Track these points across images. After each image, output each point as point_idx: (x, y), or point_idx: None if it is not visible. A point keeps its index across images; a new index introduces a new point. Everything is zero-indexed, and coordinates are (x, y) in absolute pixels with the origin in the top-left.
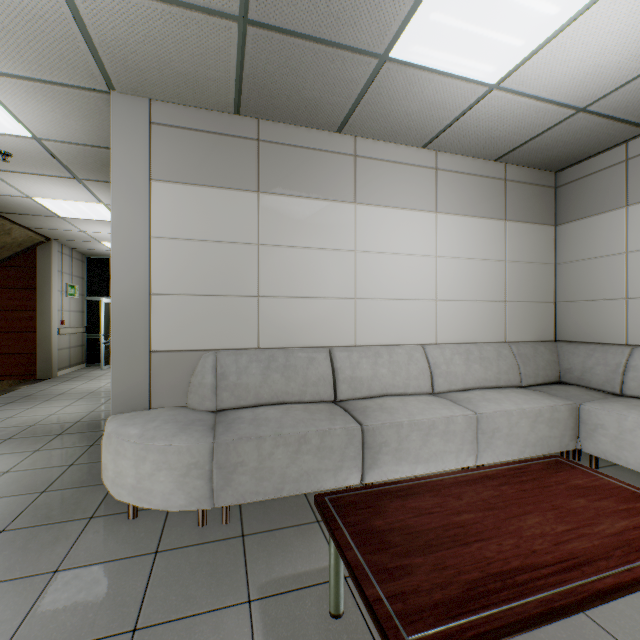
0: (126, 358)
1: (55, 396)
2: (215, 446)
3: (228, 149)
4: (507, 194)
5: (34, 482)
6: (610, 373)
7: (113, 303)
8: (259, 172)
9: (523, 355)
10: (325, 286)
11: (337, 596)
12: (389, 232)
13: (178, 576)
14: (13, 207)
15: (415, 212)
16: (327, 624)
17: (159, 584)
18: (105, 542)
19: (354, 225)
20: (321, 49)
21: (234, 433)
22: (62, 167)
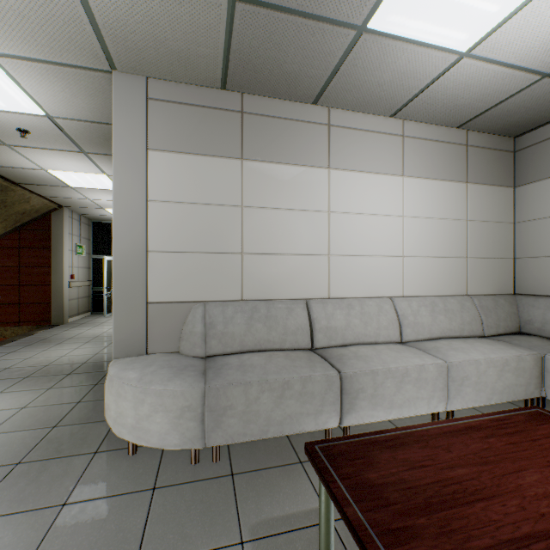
0: (126, 308)
1: (66, 340)
2: (206, 391)
3: (215, 121)
4: (468, 158)
5: (47, 417)
6: None
7: (114, 259)
8: (243, 141)
9: (484, 307)
10: (302, 244)
11: (328, 543)
12: (360, 194)
13: (174, 514)
14: (31, 179)
15: (383, 176)
16: None
17: (157, 521)
18: (108, 477)
19: (328, 188)
20: (303, 22)
21: (223, 378)
22: (71, 142)
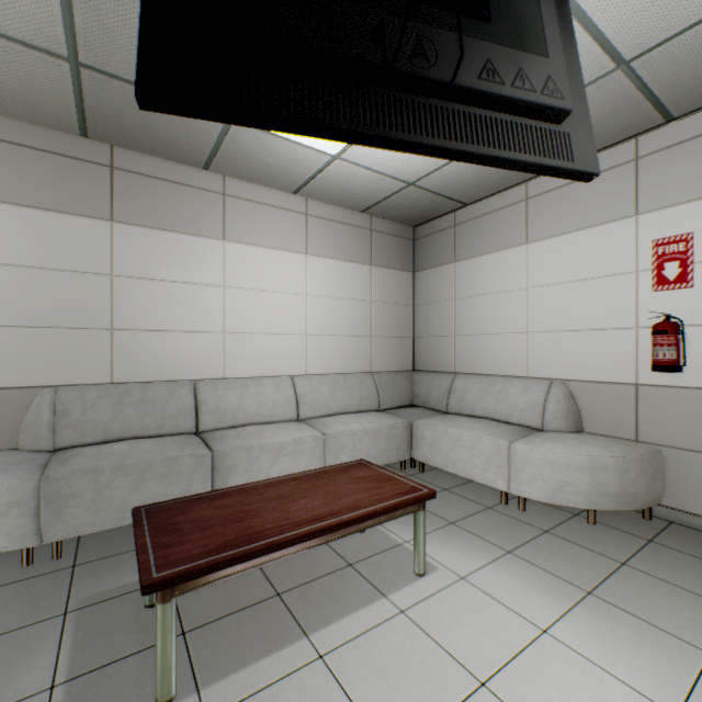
0: None
1: None
2: (43, 482)
3: (74, 172)
4: (373, 242)
5: None
6: (441, 396)
7: None
8: (113, 200)
9: (383, 383)
10: (191, 320)
11: None
12: (260, 270)
13: None
14: None
15: (286, 253)
16: (140, 613)
17: None
18: None
19: (223, 261)
20: None
21: (68, 468)
22: None
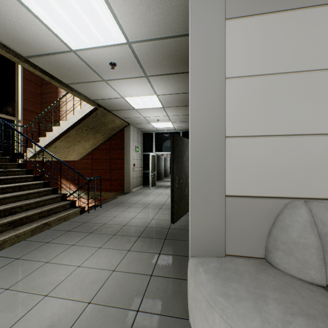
0: (202, 201)
1: (132, 204)
2: None
3: None
4: None
5: (130, 291)
6: None
7: (191, 147)
8: None
9: None
10: None
11: None
12: None
13: None
14: (116, 106)
15: None
16: None
17: None
18: None
19: None
20: None
21: None
22: (139, 68)
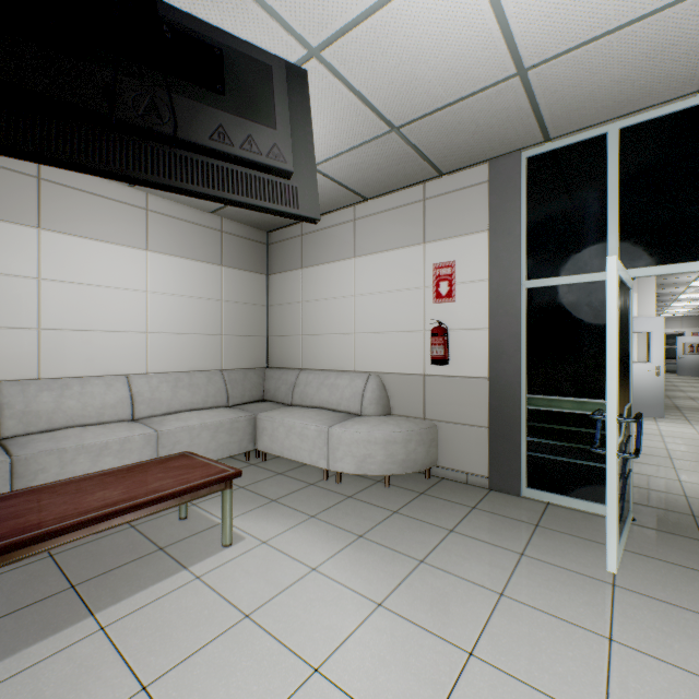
0: None
1: None
2: None
3: None
4: (224, 244)
5: None
6: (288, 390)
7: None
8: None
9: (234, 380)
10: None
11: None
12: (88, 263)
13: None
14: None
15: (122, 247)
16: None
17: None
18: None
19: (38, 251)
20: None
21: None
22: None
